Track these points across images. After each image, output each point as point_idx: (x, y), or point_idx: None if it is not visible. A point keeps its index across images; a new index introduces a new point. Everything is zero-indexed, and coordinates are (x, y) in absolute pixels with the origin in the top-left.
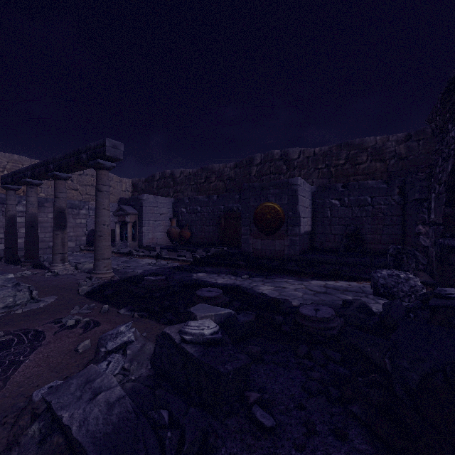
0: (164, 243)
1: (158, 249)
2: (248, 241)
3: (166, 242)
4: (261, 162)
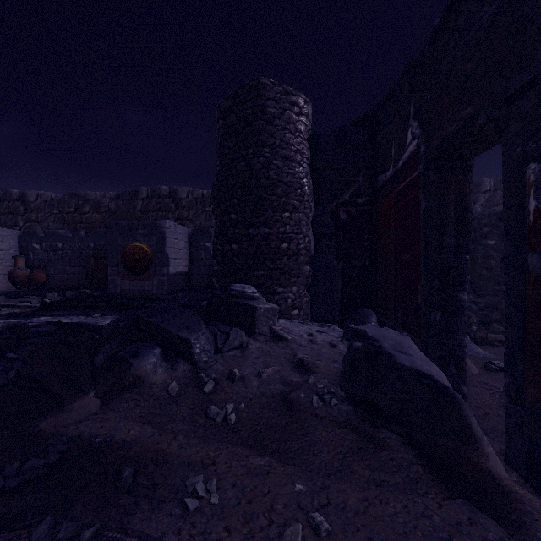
0: (3, 289)
1: None
2: (116, 282)
3: (6, 287)
4: (148, 197)
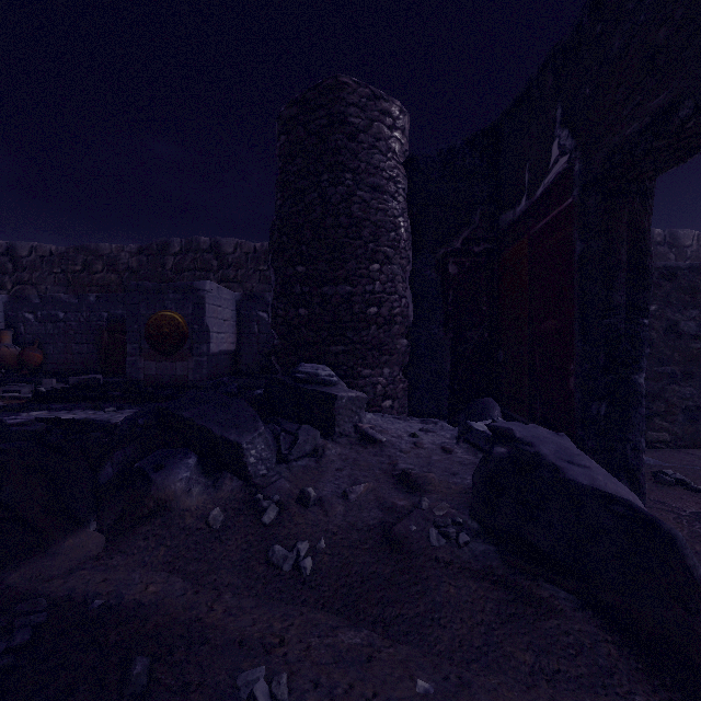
0: None
1: None
2: (137, 364)
3: None
4: (182, 251)
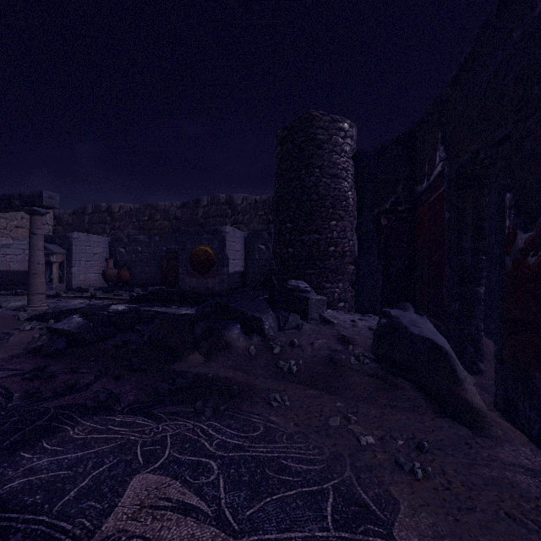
0: (99, 285)
1: (91, 291)
2: (185, 280)
3: (101, 284)
4: (208, 204)
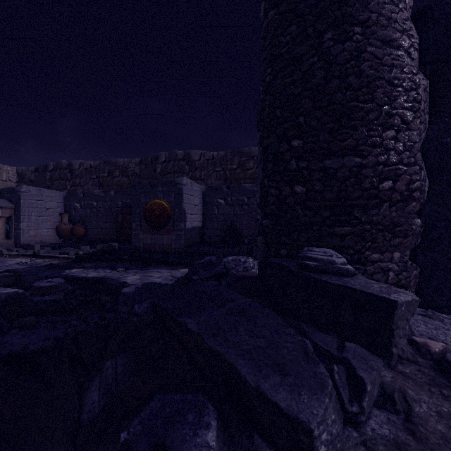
0: (52, 241)
1: (37, 248)
2: (139, 236)
3: (54, 239)
4: (166, 160)
